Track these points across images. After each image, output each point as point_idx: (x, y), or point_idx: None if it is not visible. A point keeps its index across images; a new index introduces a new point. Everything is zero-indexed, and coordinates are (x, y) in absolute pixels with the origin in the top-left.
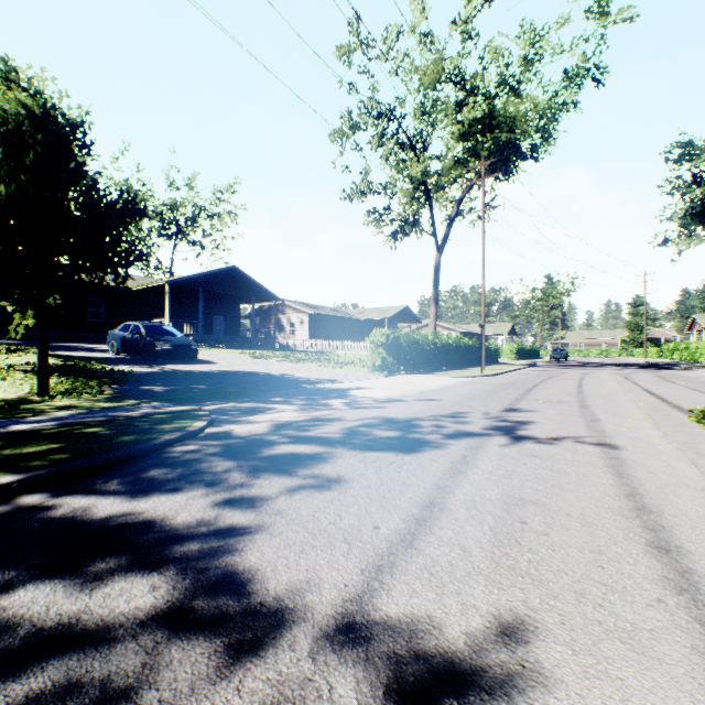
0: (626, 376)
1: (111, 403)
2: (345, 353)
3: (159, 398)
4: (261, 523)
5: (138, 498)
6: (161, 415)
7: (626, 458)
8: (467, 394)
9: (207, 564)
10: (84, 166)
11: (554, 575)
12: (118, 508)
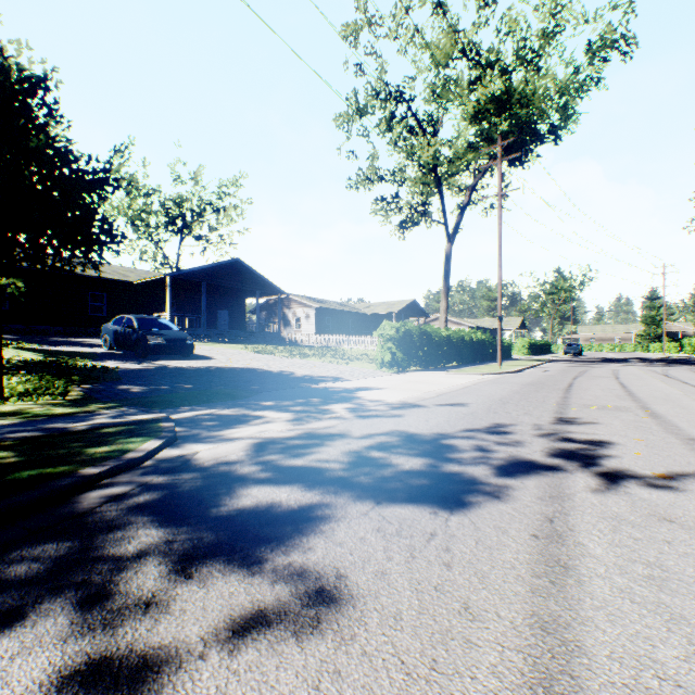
0: (664, 373)
1: (67, 408)
2: (351, 347)
3: (130, 401)
4: None
5: None
6: (110, 429)
7: None
8: (496, 397)
9: None
10: (46, 129)
11: None
12: None
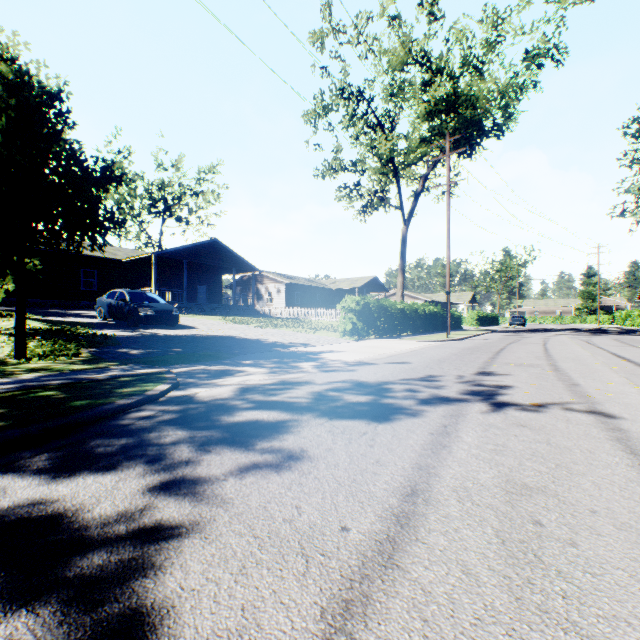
0: (587, 340)
1: (84, 366)
2: (318, 319)
3: (132, 360)
4: (197, 520)
5: (60, 479)
6: (126, 378)
7: (629, 430)
8: (436, 358)
9: (104, 594)
10: (61, 134)
11: (613, 628)
12: (30, 493)
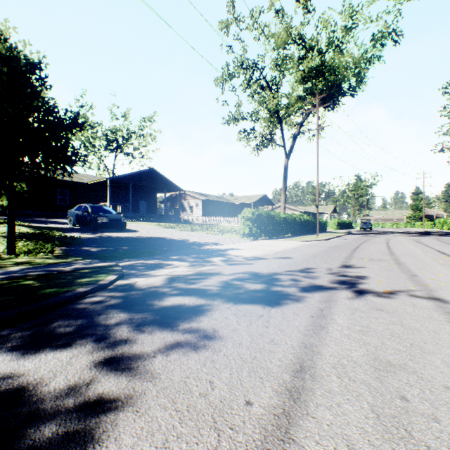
0: (417, 240)
1: (56, 260)
2: (225, 225)
3: (92, 256)
4: (131, 394)
5: (27, 355)
6: (85, 270)
7: None
8: (310, 254)
9: None
10: (40, 93)
11: None
12: (2, 368)
